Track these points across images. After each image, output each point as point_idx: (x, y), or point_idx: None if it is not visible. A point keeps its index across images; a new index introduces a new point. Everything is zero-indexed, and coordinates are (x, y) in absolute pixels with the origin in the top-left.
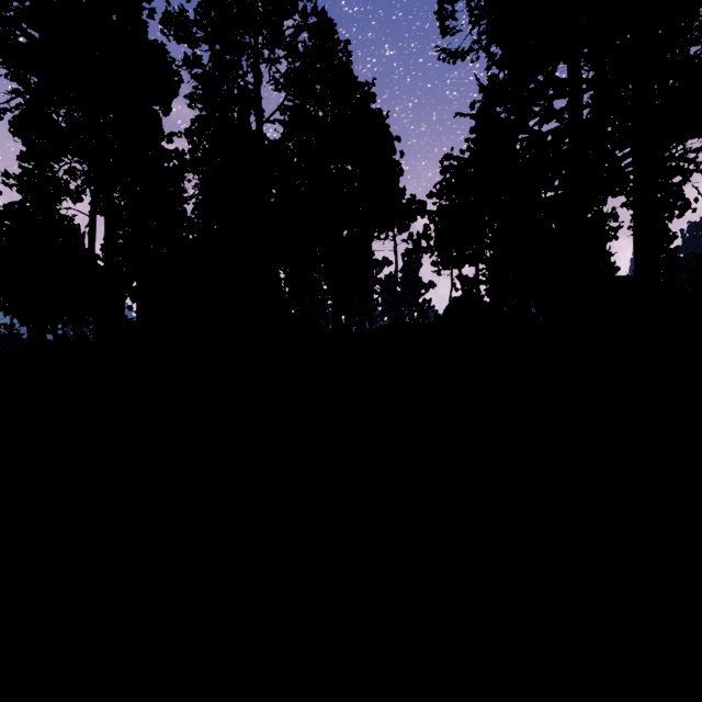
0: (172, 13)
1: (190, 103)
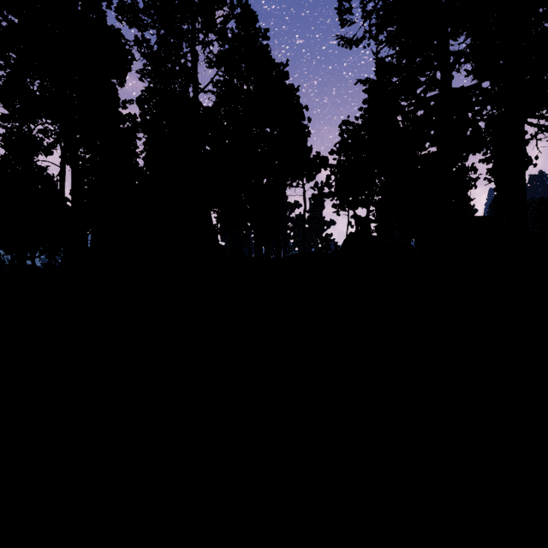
0: (125, 3)
1: (141, 77)
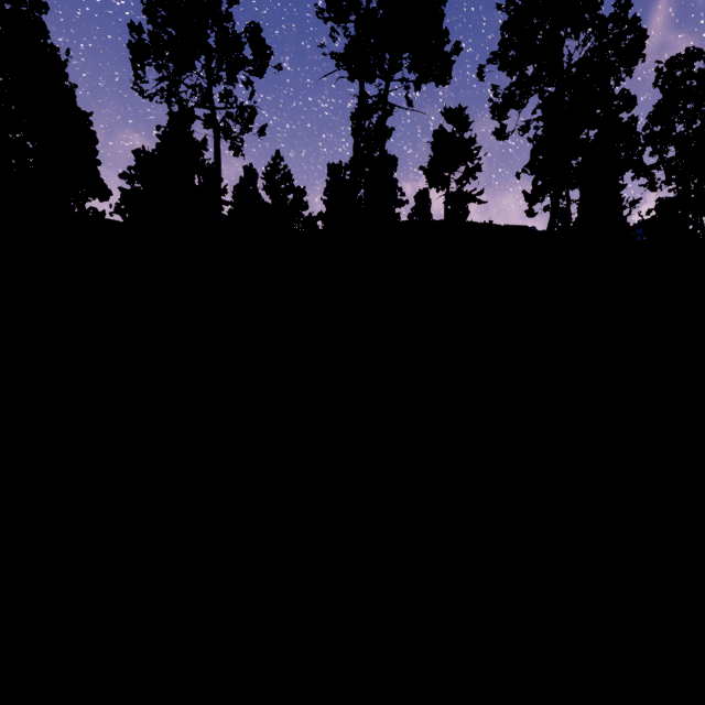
0: None
1: None
